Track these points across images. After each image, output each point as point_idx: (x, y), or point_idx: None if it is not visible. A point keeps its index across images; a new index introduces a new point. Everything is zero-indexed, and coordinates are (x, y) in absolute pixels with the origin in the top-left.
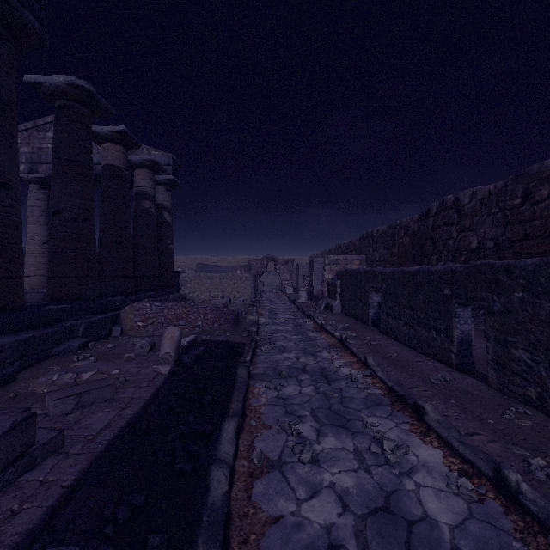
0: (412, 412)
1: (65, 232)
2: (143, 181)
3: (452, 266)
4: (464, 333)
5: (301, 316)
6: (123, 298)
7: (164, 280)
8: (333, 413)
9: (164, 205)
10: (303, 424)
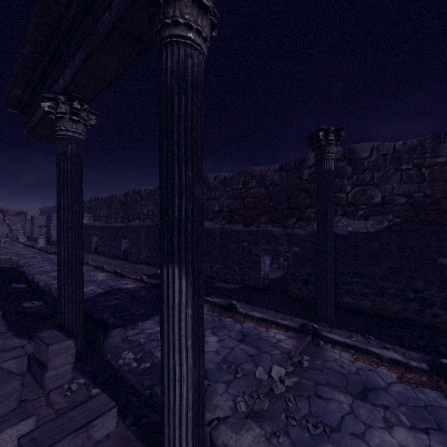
0: (101, 270)
1: None
2: None
3: (121, 225)
4: (125, 248)
5: (45, 254)
6: None
7: None
8: None
9: None
10: None
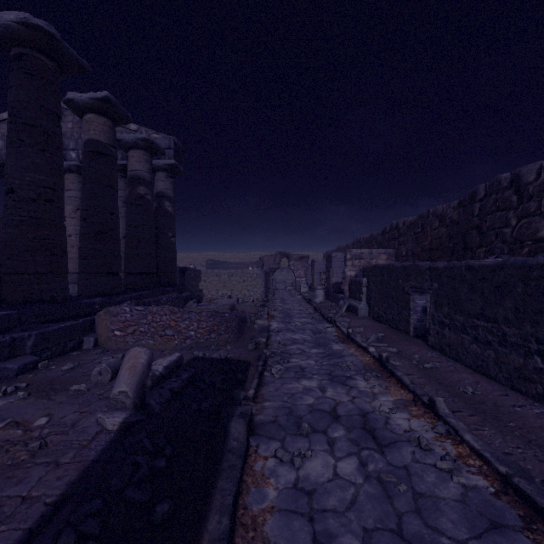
0: None
1: (20, 216)
2: (137, 164)
3: None
4: None
5: (319, 320)
6: (104, 299)
7: (165, 277)
8: None
9: (165, 194)
10: None
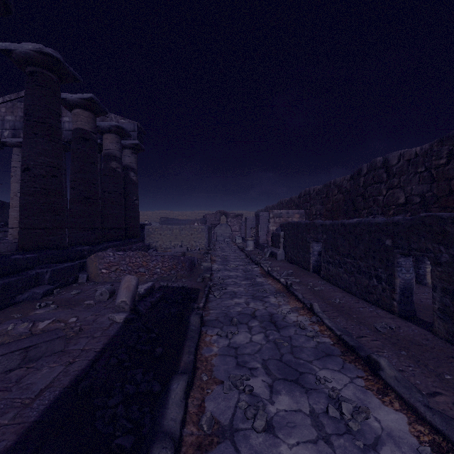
0: (365, 365)
1: (35, 187)
2: (110, 145)
3: (394, 218)
4: (406, 282)
5: (249, 263)
6: (90, 247)
7: (130, 231)
8: (285, 365)
9: (130, 166)
10: (255, 378)
